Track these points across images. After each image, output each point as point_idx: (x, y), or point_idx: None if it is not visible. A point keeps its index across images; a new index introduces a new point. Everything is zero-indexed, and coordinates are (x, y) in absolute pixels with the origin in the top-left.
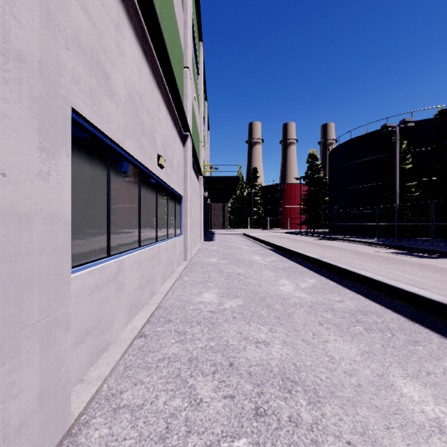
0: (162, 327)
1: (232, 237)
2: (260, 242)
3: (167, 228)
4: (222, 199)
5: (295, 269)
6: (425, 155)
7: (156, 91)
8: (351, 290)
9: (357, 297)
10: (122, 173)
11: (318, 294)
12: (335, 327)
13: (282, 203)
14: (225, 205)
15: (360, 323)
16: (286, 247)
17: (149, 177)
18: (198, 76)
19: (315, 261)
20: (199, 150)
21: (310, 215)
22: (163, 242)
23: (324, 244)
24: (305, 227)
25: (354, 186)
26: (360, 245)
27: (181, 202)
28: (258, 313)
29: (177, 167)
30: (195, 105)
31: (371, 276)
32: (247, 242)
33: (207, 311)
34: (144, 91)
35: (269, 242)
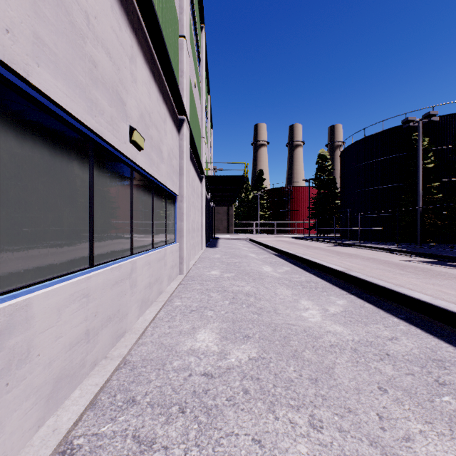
0: (112, 423)
1: (238, 242)
2: (269, 249)
3: (153, 235)
4: (226, 202)
5: (315, 284)
6: (450, 153)
7: (126, 31)
8: (399, 319)
9: (412, 330)
10: (40, 137)
11: (357, 325)
12: (409, 399)
13: (289, 207)
14: (229, 209)
15: (444, 386)
16: (300, 256)
17: (116, 158)
18: (199, 63)
19: (340, 274)
20: (200, 146)
21: (320, 219)
22: (142, 255)
23: (340, 251)
24: (313, 232)
25: (369, 187)
26: (381, 252)
27: (175, 202)
28: (284, 374)
29: (167, 156)
30: (195, 92)
31: (431, 300)
32: (254, 249)
33: (199, 374)
34: (97, 13)
35: (279, 248)
